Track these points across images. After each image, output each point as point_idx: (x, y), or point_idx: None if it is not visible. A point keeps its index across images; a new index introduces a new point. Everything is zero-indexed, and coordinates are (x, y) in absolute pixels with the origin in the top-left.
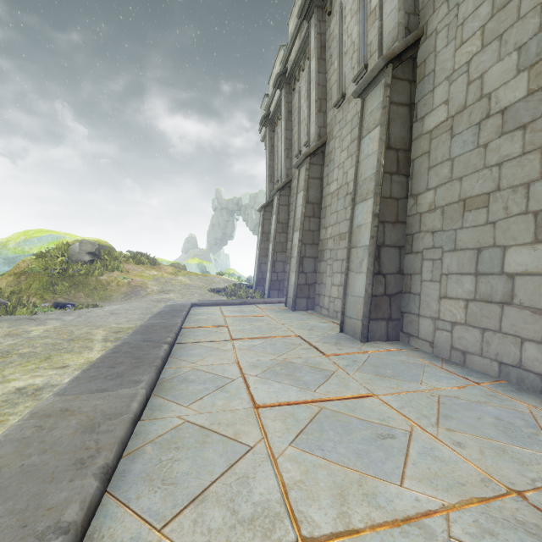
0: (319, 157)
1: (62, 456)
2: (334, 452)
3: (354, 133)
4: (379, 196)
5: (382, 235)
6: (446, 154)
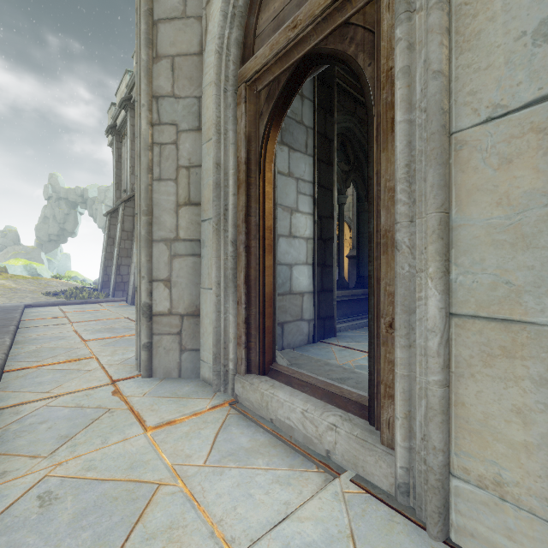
0: None
1: None
2: (119, 345)
3: None
4: None
5: None
6: None
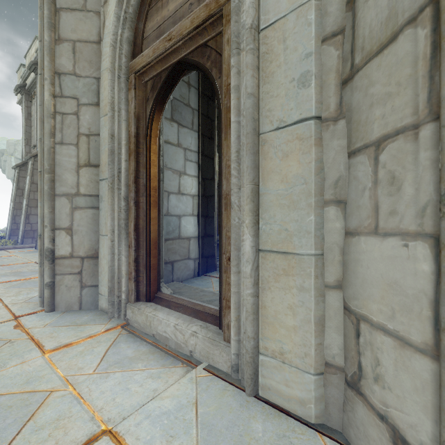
0: None
1: None
2: (24, 287)
3: None
4: None
5: None
6: None
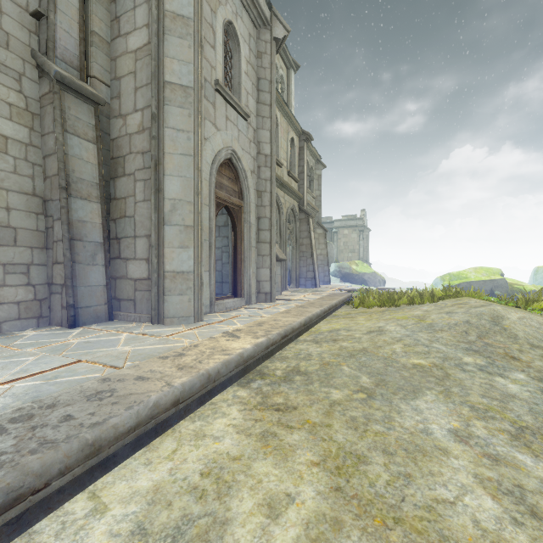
0: None
1: (199, 349)
2: (113, 344)
3: None
4: None
5: None
6: None
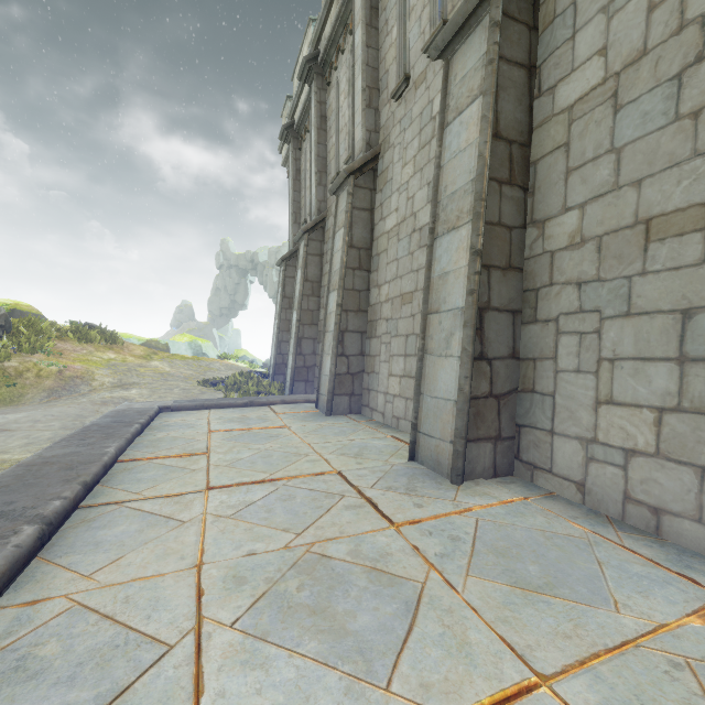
0: (369, 178)
1: None
2: None
3: (425, 134)
4: (483, 220)
5: (486, 290)
6: (605, 142)
